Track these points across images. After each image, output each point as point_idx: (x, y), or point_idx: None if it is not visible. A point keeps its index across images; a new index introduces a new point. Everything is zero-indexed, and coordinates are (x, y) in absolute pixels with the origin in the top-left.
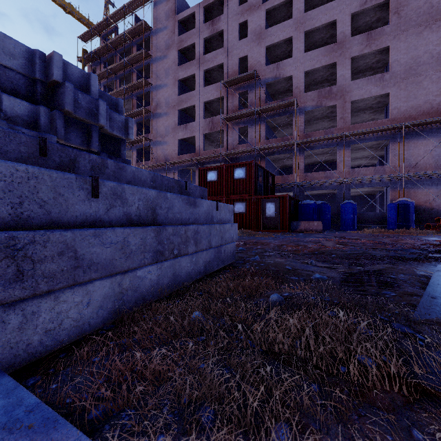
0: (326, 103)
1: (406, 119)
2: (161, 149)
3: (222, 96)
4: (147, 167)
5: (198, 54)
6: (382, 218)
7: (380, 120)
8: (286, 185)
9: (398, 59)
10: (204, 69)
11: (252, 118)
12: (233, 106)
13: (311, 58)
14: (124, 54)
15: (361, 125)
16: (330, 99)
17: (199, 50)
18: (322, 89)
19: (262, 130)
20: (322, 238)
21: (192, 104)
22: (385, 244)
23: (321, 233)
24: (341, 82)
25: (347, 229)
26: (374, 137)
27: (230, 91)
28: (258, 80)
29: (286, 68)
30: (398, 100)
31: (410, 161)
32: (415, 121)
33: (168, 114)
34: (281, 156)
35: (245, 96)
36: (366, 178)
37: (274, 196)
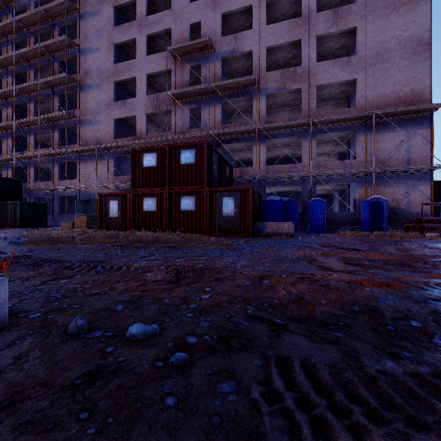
0: (290, 86)
1: (374, 109)
2: (92, 130)
3: (170, 69)
4: (71, 152)
5: (139, 14)
6: (349, 218)
7: (347, 109)
8: (246, 179)
9: (366, 42)
10: (148, 34)
11: (206, 98)
12: (183, 82)
13: (274, 33)
14: (39, 1)
15: (327, 112)
16: (294, 81)
17: (141, 9)
18: (286, 70)
19: (218, 113)
20: (312, 250)
21: (132, 75)
22: (430, 264)
23: (295, 239)
24: (306, 62)
25: (316, 231)
26: (341, 127)
27: (179, 63)
28: (213, 52)
29: (246, 41)
30: (366, 87)
31: (377, 156)
32: (386, 110)
33: (101, 85)
34: (239, 146)
35: (198, 74)
36: (335, 173)
37: (233, 189)
